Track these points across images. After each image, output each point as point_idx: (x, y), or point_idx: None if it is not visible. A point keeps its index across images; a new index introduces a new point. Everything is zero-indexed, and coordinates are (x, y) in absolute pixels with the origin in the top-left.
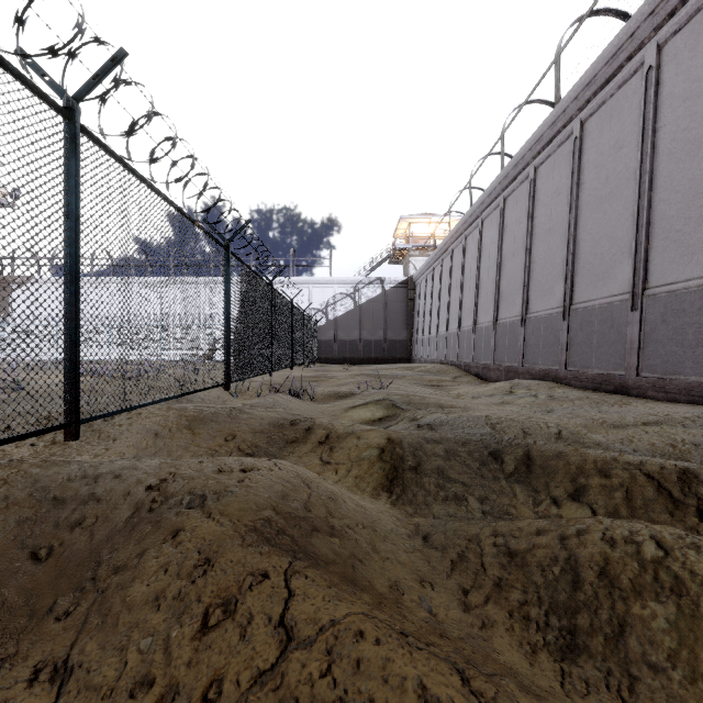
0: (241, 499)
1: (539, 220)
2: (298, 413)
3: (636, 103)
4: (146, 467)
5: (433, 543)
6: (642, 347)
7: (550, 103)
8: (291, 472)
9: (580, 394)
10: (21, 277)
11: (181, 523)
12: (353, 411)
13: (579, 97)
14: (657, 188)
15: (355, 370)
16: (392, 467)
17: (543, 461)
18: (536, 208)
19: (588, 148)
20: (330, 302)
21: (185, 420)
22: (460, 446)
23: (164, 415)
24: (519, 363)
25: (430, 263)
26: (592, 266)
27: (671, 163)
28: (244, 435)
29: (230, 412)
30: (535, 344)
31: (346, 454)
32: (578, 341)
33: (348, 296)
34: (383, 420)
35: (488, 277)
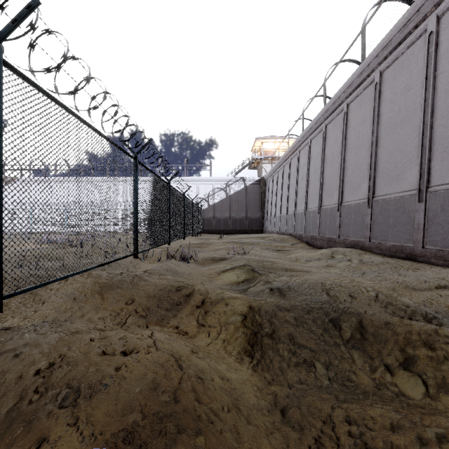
0: (111, 397)
1: (350, 139)
2: (182, 280)
3: (421, 58)
4: (45, 345)
5: (290, 419)
6: (426, 228)
7: (356, 62)
8: (166, 352)
9: (381, 260)
10: (9, 177)
11: (48, 429)
12: (223, 274)
13: (379, 55)
14: (437, 116)
15: (226, 239)
16: (253, 333)
17: (374, 330)
18: (348, 131)
19: (385, 90)
20: (210, 193)
21: (98, 286)
22: (306, 314)
23: (83, 282)
24: (336, 235)
25: (275, 168)
26: (389, 171)
27: (448, 98)
28: (140, 299)
29: (132, 279)
30: (348, 223)
31: (217, 318)
32: (378, 222)
33: (222, 189)
34: (245, 282)
35: (314, 177)
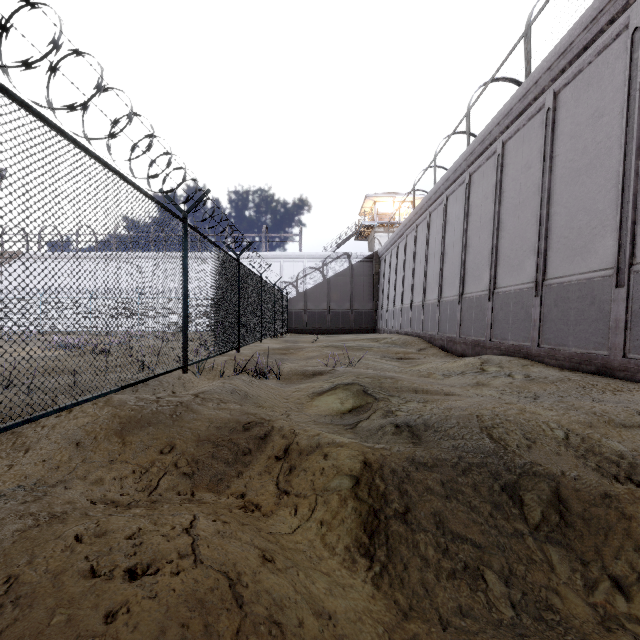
0: None
1: (508, 194)
2: (254, 412)
3: (619, 68)
4: None
5: None
6: (629, 327)
7: (515, 81)
8: (214, 569)
9: (559, 375)
10: (10, 252)
11: None
12: (320, 398)
13: (553, 67)
14: None
15: (323, 341)
16: (371, 512)
17: (583, 509)
18: (504, 182)
19: (562, 119)
20: (300, 276)
21: (117, 422)
22: (460, 475)
23: (94, 416)
24: (486, 337)
25: (394, 238)
26: (568, 240)
27: None
28: (185, 445)
29: (174, 410)
30: (504, 319)
31: (309, 481)
32: (552, 317)
33: (317, 269)
34: (354, 411)
35: (453, 252)
